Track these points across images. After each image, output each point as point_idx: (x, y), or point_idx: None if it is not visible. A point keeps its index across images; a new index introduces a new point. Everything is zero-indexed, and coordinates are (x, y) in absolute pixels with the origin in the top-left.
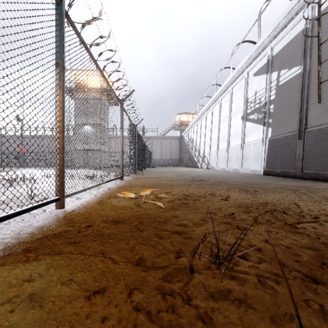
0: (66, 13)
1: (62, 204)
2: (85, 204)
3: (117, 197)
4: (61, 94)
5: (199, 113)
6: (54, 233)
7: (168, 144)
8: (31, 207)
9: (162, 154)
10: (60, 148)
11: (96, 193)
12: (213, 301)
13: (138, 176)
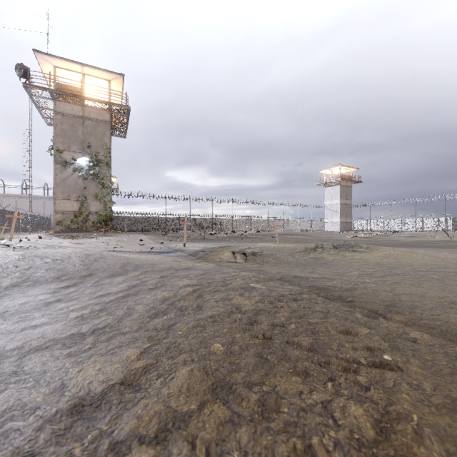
0: None
1: None
2: None
3: None
4: None
5: None
6: None
7: None
8: None
9: None
10: None
11: None
12: None
13: None
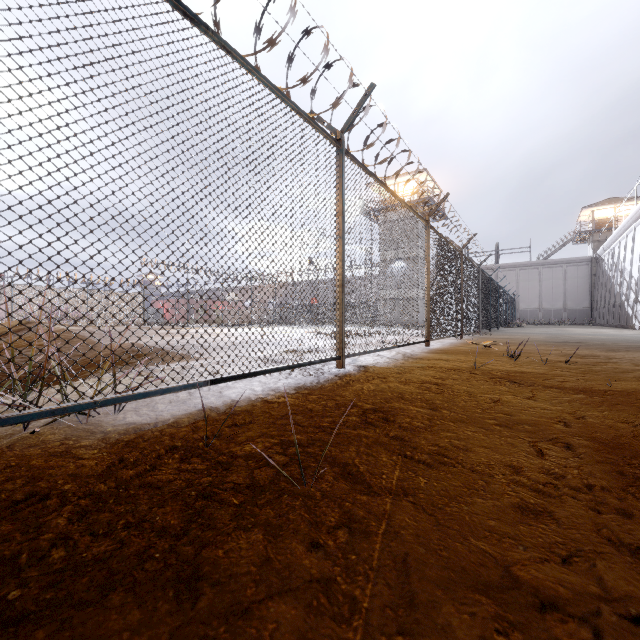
0: (430, 226)
1: (429, 344)
2: (441, 347)
3: (462, 346)
4: (428, 278)
5: (637, 206)
6: (437, 351)
7: (558, 278)
8: (421, 341)
9: (541, 298)
10: (428, 311)
11: (442, 344)
12: (501, 359)
13: (482, 336)
